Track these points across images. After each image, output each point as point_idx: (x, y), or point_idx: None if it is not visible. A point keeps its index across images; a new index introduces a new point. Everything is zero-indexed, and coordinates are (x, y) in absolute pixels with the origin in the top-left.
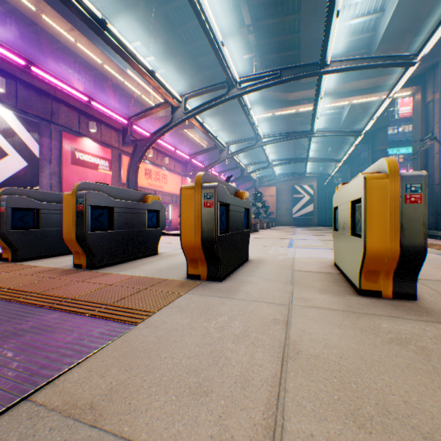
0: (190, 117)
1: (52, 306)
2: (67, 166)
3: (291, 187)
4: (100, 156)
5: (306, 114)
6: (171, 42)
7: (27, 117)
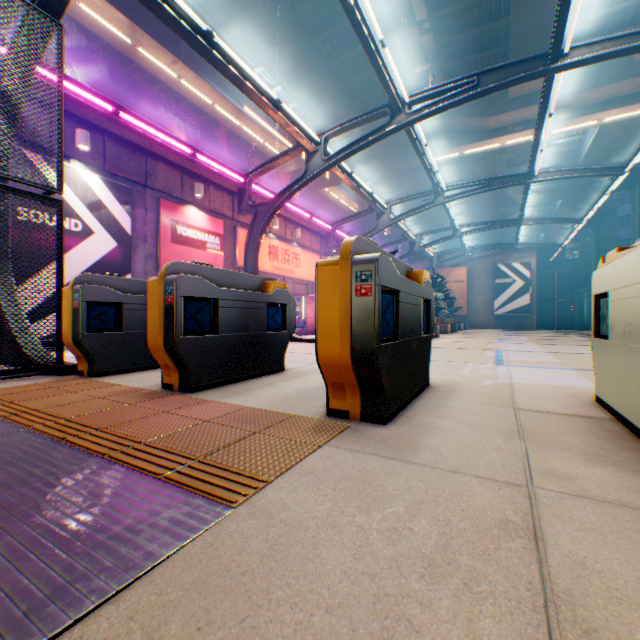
0: (332, 165)
1: (111, 456)
2: (165, 245)
3: (491, 267)
4: (209, 230)
5: (517, 148)
6: (306, 60)
7: (116, 182)
